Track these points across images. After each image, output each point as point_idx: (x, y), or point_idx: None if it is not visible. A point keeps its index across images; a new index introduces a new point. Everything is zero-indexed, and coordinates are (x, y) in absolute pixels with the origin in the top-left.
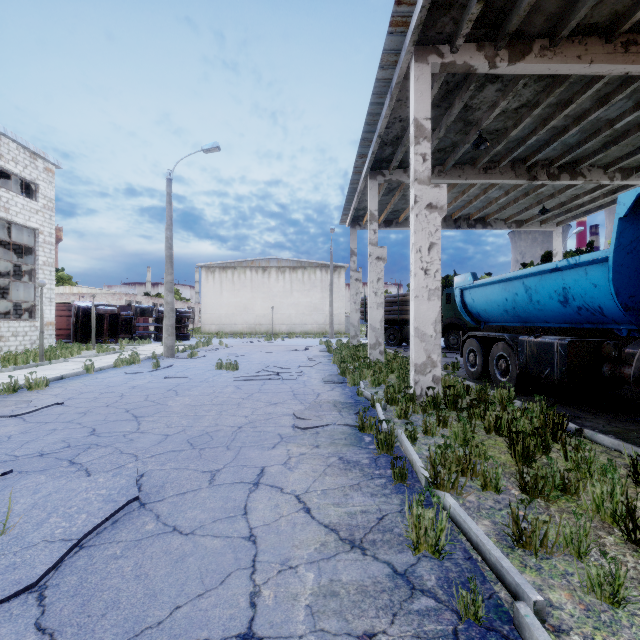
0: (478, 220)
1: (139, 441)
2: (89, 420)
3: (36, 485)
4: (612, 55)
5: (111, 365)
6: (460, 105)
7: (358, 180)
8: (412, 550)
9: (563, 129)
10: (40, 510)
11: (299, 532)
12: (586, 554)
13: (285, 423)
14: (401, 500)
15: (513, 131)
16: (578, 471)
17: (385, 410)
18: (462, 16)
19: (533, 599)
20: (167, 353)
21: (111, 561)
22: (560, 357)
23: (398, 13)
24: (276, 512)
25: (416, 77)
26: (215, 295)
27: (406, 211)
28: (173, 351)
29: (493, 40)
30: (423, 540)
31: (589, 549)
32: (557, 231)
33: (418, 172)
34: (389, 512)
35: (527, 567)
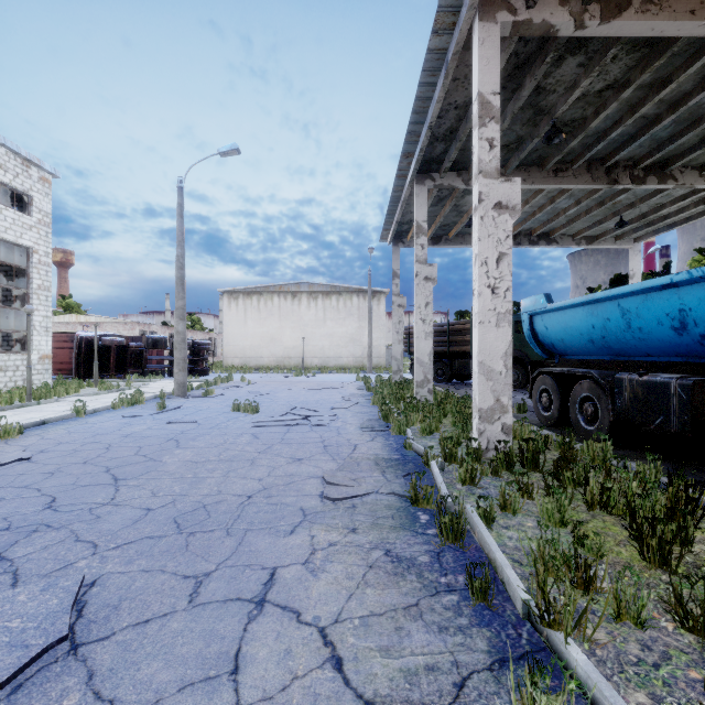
0: (541, 236)
1: (108, 519)
2: (53, 484)
3: None
4: None
5: (108, 406)
6: (532, 84)
7: (402, 186)
8: None
9: (654, 119)
10: None
11: None
12: None
13: (311, 490)
14: (488, 641)
15: (594, 121)
16: None
17: (443, 470)
18: None
19: None
20: (178, 391)
21: None
22: (680, 402)
23: None
24: (286, 668)
25: (481, 40)
26: (238, 324)
27: (458, 225)
28: (185, 389)
29: None
30: None
31: None
32: (634, 248)
33: (483, 162)
34: (472, 670)
35: None
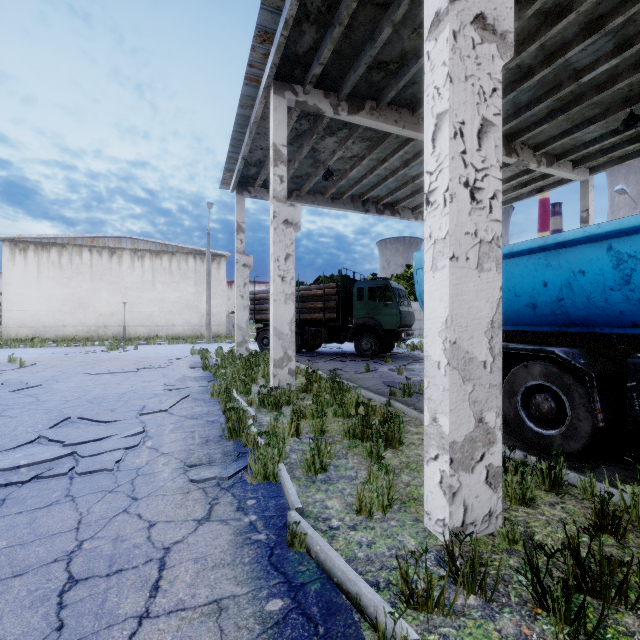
0: (387, 206)
1: None
2: None
3: None
4: None
5: None
6: None
7: (253, 99)
8: None
9: (526, 73)
10: None
11: None
12: None
13: None
14: None
15: None
16: None
17: None
18: None
19: None
20: None
21: None
22: None
23: None
24: None
25: None
26: (28, 283)
27: (311, 178)
28: None
29: None
30: None
31: None
32: None
33: None
34: None
35: None
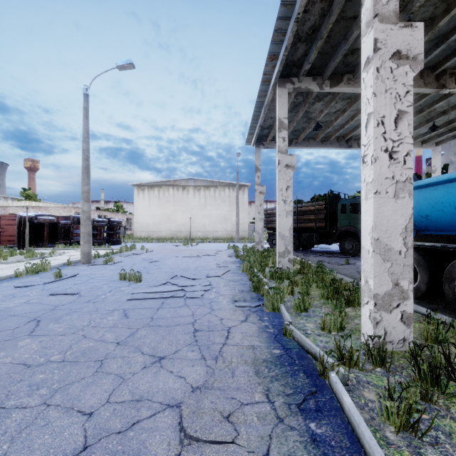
0: None
1: None
2: None
3: None
4: None
5: (12, 275)
6: None
7: (266, 92)
8: None
9: None
10: None
11: None
12: None
13: (157, 455)
14: None
15: (444, 18)
16: None
17: (346, 385)
18: None
19: None
20: (83, 259)
21: None
22: None
23: None
24: None
25: None
26: (144, 208)
27: (306, 130)
28: (89, 257)
29: None
30: None
31: None
32: (436, 150)
33: (380, 4)
34: None
35: None
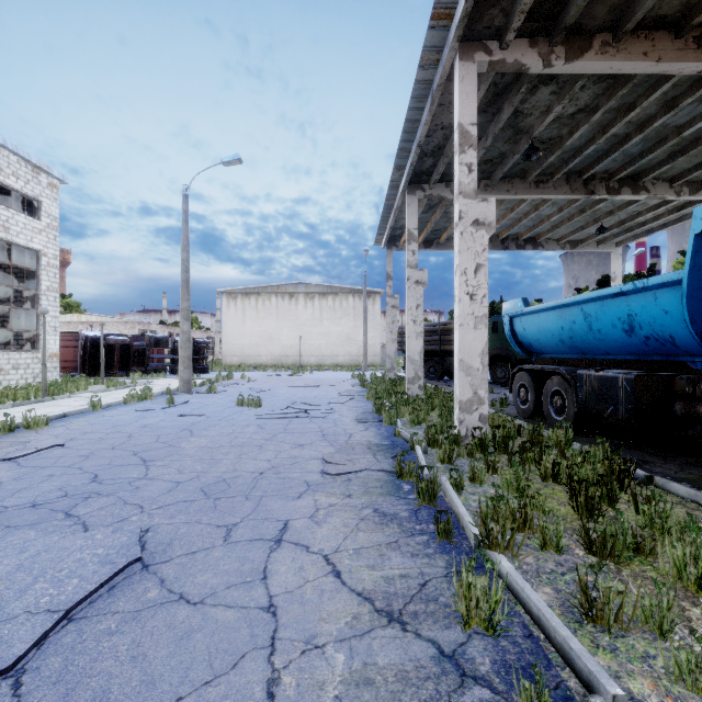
0: (528, 240)
1: (146, 489)
2: (91, 464)
3: (24, 542)
4: (683, 52)
5: (120, 401)
6: (510, 110)
7: (395, 195)
8: (461, 626)
9: (625, 137)
10: (25, 573)
11: (327, 601)
12: (669, 631)
13: (313, 468)
14: (446, 562)
15: (569, 140)
16: (652, 527)
17: (426, 453)
18: (513, 7)
19: (612, 693)
20: (183, 388)
21: (104, 638)
22: (625, 393)
23: (441, 4)
24: (301, 576)
25: (461, 77)
26: (237, 324)
27: (448, 230)
28: (190, 386)
29: (548, 35)
30: (474, 613)
31: (673, 625)
32: (616, 252)
33: (463, 184)
34: (433, 577)
35: (599, 647)
